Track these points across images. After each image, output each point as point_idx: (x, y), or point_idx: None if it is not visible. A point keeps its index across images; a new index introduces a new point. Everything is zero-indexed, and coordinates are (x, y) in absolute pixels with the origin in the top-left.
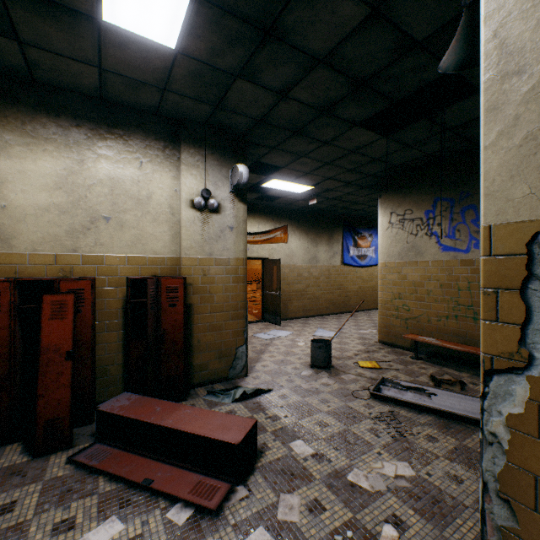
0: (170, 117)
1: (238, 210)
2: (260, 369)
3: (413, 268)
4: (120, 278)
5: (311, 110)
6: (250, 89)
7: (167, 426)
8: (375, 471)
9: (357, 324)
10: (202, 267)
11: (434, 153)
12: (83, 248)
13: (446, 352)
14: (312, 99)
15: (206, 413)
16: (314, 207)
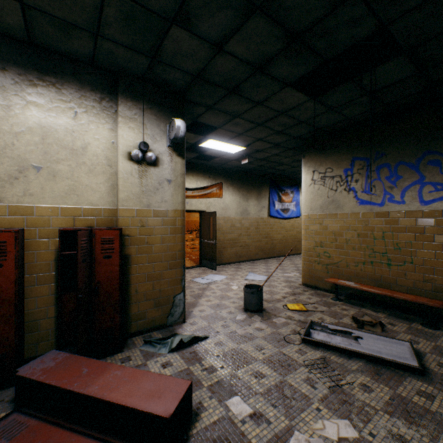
0: (107, 69)
1: (176, 164)
2: (197, 314)
3: (333, 220)
4: (52, 230)
5: (246, 67)
6: (186, 39)
7: (91, 395)
8: (317, 433)
9: (282, 268)
10: (140, 218)
11: (353, 117)
12: (9, 198)
13: (363, 294)
14: (248, 54)
15: (137, 375)
16: (245, 167)
